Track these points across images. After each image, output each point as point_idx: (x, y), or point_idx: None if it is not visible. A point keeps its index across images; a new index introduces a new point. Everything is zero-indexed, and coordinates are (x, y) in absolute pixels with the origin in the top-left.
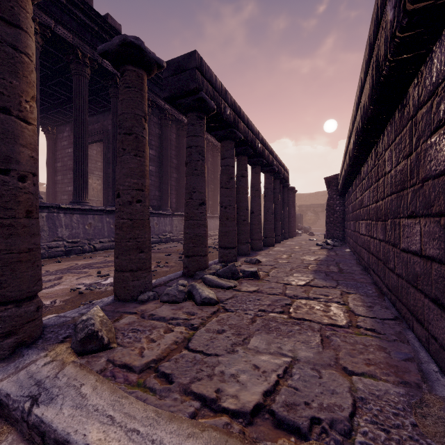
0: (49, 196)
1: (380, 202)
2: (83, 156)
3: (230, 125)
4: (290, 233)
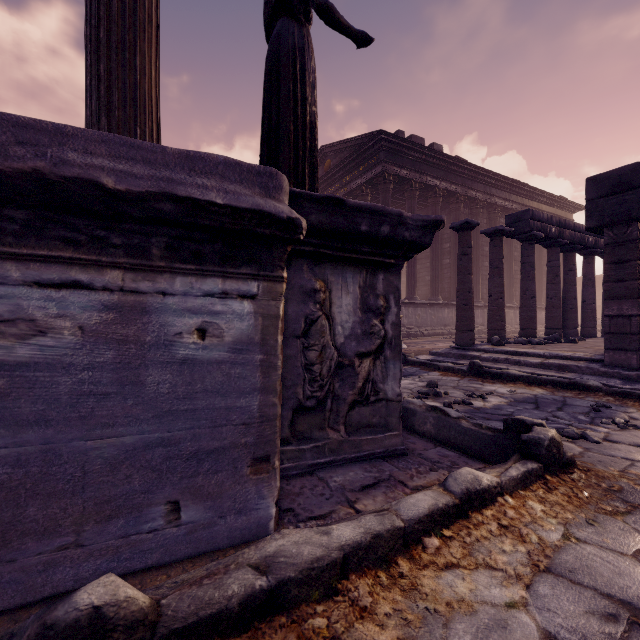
0: None
1: None
2: (414, 261)
3: (555, 238)
4: None
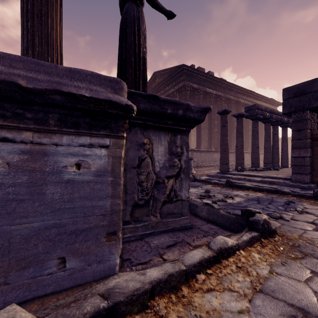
0: None
1: None
2: (200, 130)
3: (268, 119)
4: None
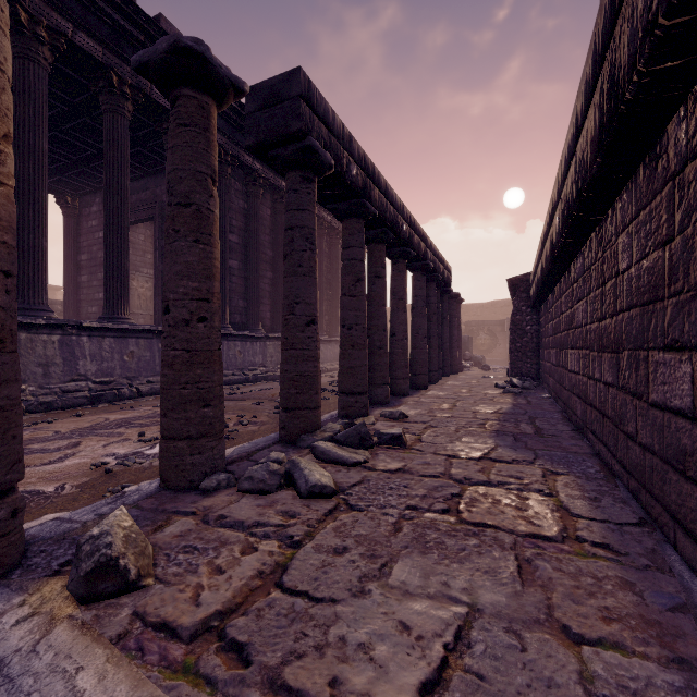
0: (68, 307)
1: (608, 321)
2: (121, 243)
3: (357, 193)
4: (453, 368)
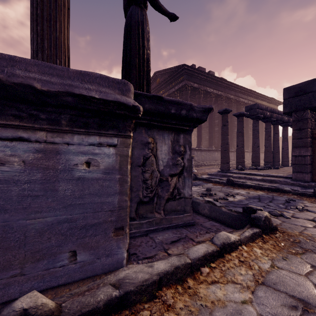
0: None
1: None
2: (200, 129)
3: (269, 118)
4: None
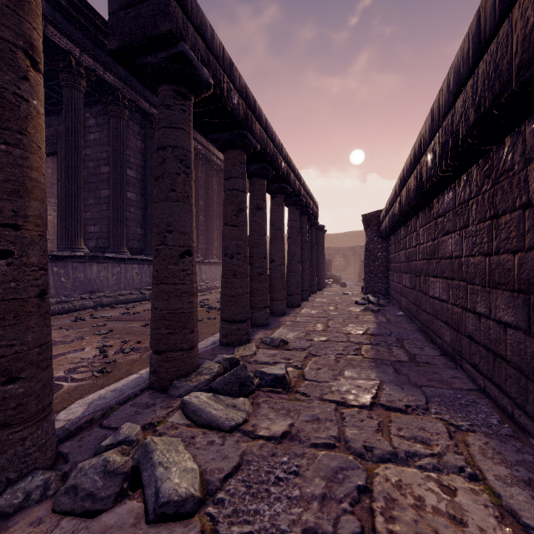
0: None
1: (504, 256)
2: None
3: (239, 123)
4: (319, 285)
